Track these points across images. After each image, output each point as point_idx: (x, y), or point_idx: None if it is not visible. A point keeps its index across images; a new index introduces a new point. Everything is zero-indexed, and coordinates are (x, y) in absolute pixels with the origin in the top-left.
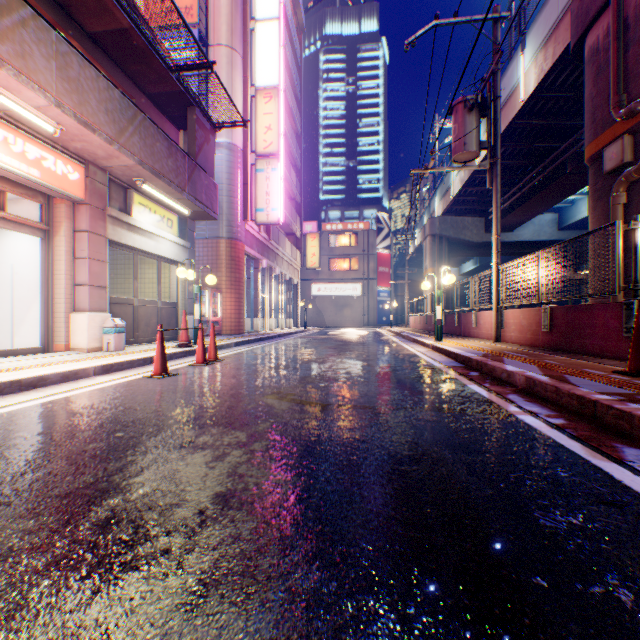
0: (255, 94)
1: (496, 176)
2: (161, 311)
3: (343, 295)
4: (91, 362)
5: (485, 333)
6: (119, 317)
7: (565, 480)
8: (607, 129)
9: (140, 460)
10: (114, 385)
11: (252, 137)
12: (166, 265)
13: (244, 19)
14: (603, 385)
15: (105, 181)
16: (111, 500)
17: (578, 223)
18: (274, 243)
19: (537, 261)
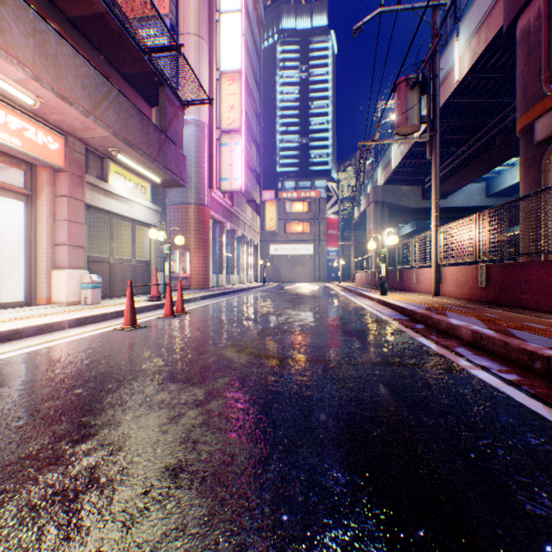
0: (220, 77)
1: (435, 147)
2: (135, 268)
3: (297, 254)
4: (67, 315)
5: (424, 288)
6: (96, 274)
7: (539, 449)
8: (538, 103)
9: (92, 422)
10: (85, 337)
11: (217, 115)
12: (140, 227)
13: (210, 11)
14: (550, 340)
15: (83, 151)
16: (49, 475)
17: (504, 191)
18: (237, 209)
19: (474, 223)
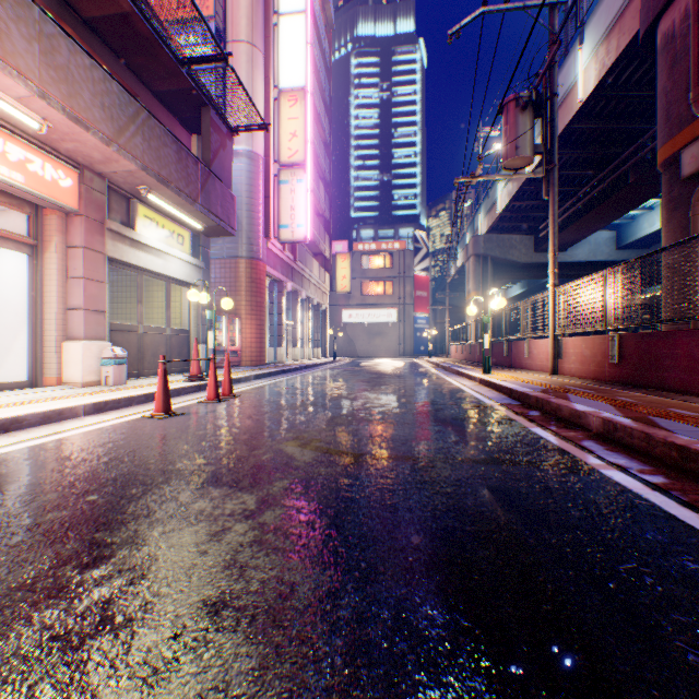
0: (279, 97)
1: (553, 185)
2: (170, 339)
3: (377, 322)
4: (81, 399)
5: (539, 364)
6: (121, 346)
7: None
8: (685, 128)
9: (108, 540)
10: (105, 428)
11: (275, 145)
12: (177, 287)
13: (266, 12)
14: None
15: (103, 189)
16: (48, 612)
17: (639, 241)
18: (300, 264)
19: (604, 281)
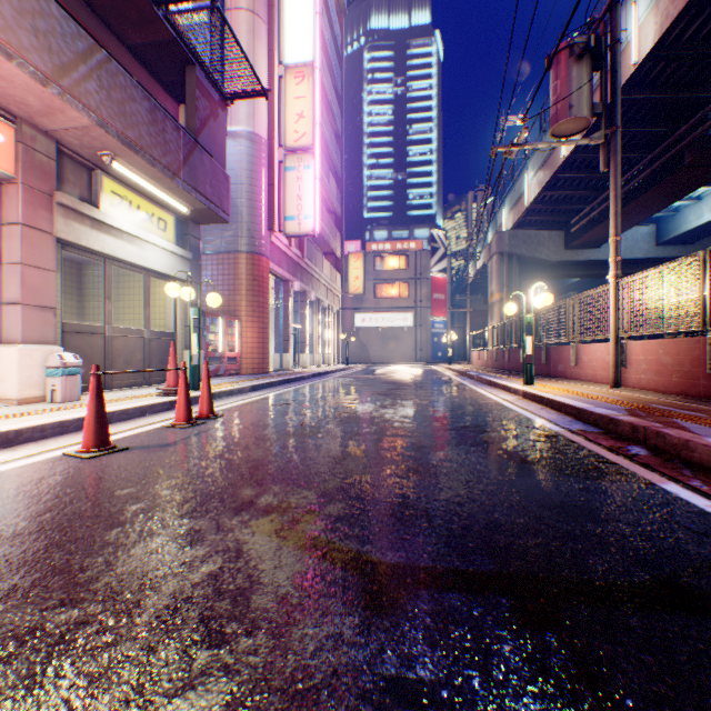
0: (284, 73)
1: (615, 152)
2: (149, 344)
3: (391, 326)
4: None
5: (591, 374)
6: (80, 352)
7: None
8: None
9: None
10: None
11: (280, 128)
12: (161, 283)
13: None
14: None
15: (52, 153)
16: None
17: (683, 236)
18: (309, 262)
19: (700, 266)
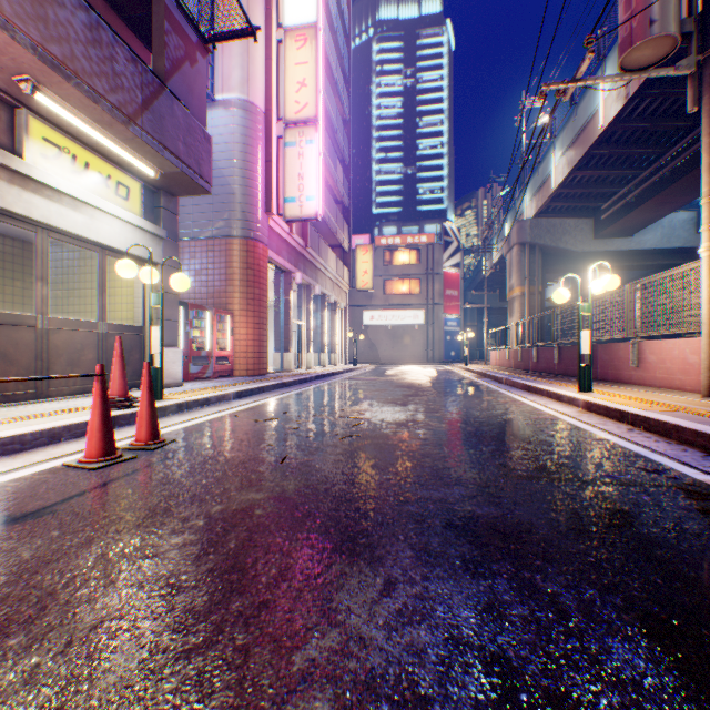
0: (283, 37)
1: None
2: (106, 340)
3: (401, 324)
4: None
5: (664, 378)
6: None
7: None
8: None
9: None
10: None
11: (279, 99)
12: None
13: None
14: None
15: None
16: None
17: None
18: (313, 252)
19: None
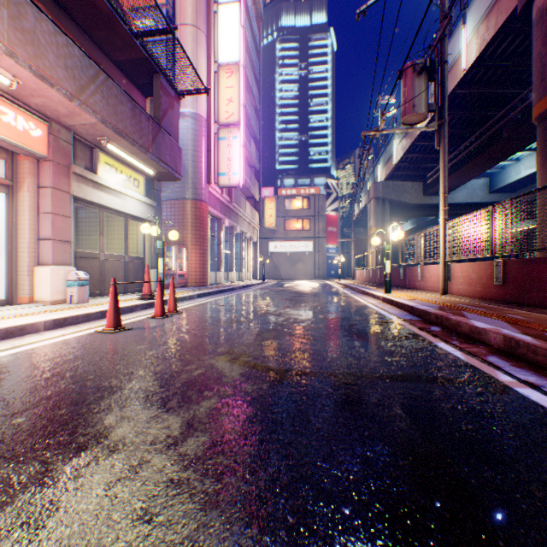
0: (218, 70)
1: (444, 137)
2: (128, 265)
3: (296, 252)
4: (44, 316)
5: (431, 285)
6: (85, 270)
7: None
8: None
9: (13, 478)
10: (59, 342)
11: (215, 109)
12: (134, 222)
13: (208, 1)
14: None
15: (69, 139)
16: None
17: (508, 186)
18: (235, 205)
19: (489, 215)
